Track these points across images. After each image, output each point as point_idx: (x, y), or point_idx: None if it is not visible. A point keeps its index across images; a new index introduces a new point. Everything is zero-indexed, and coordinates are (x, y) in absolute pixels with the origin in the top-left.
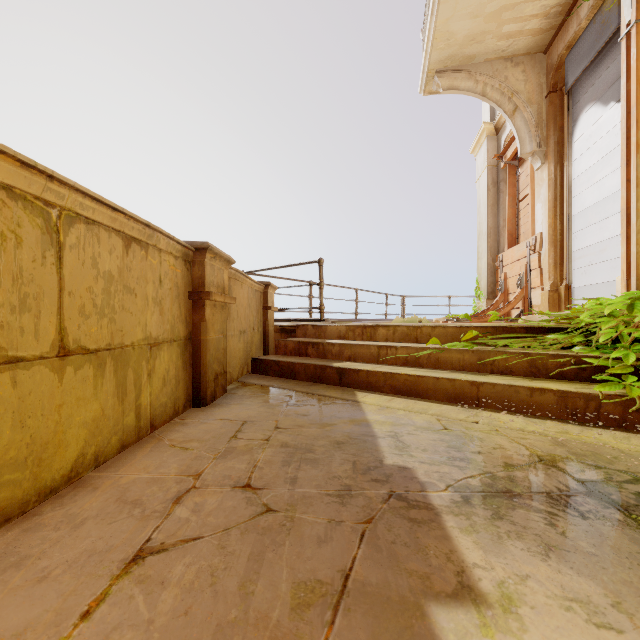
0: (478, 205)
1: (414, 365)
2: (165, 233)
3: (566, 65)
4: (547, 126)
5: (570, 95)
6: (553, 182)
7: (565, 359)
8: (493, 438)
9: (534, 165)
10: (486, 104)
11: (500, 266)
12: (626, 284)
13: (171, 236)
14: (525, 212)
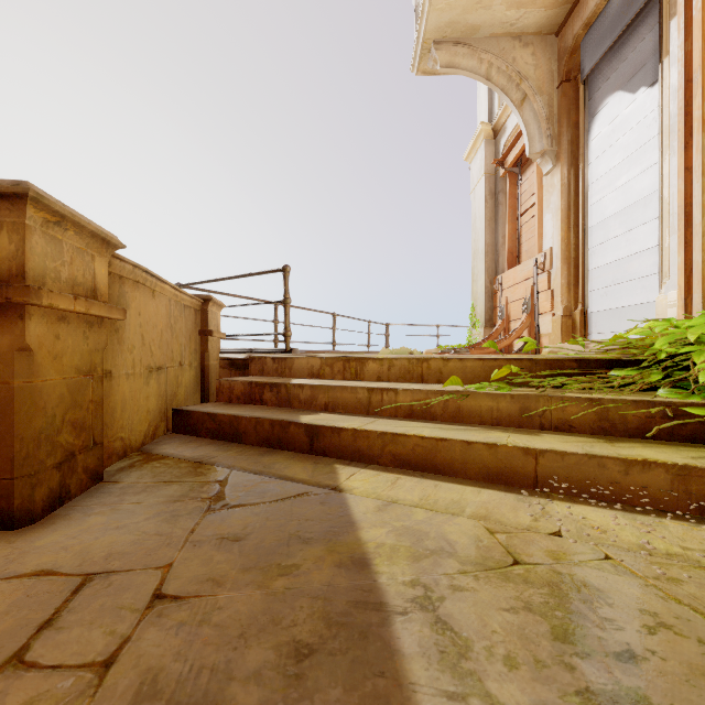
0: (473, 220)
1: (423, 417)
2: None
3: (583, 48)
4: (559, 122)
5: (586, 85)
6: (566, 188)
7: (657, 408)
8: (620, 586)
9: (543, 168)
10: (482, 104)
11: (499, 289)
12: (685, 303)
13: None
14: (528, 227)
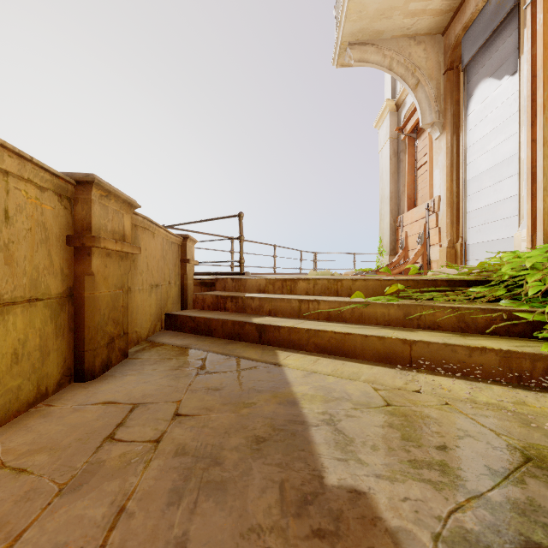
0: (381, 173)
1: (337, 320)
2: (12, 148)
3: (462, 45)
4: (445, 100)
5: (465, 72)
6: (450, 150)
7: (497, 314)
8: (449, 418)
9: (433, 135)
10: (388, 84)
11: (400, 226)
12: (531, 239)
13: (26, 155)
14: (422, 178)
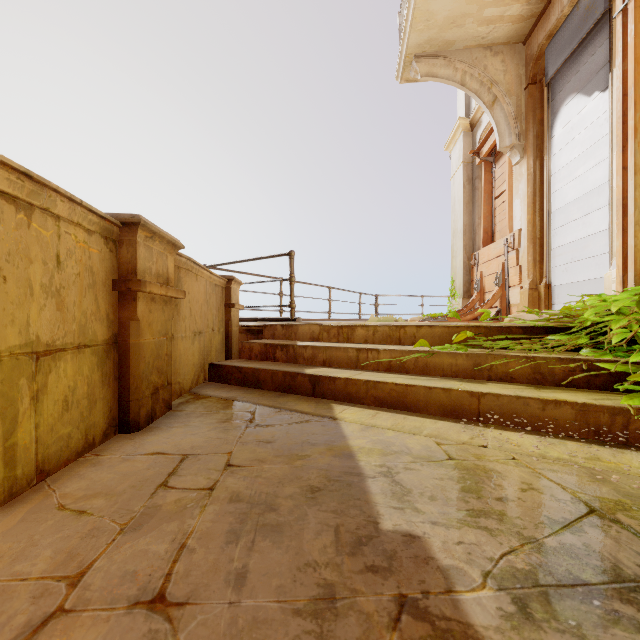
0: (453, 203)
1: (399, 371)
2: (64, 193)
3: (546, 55)
4: (526, 119)
5: (550, 87)
6: (532, 177)
7: (576, 364)
8: (514, 472)
9: (512, 160)
10: (461, 100)
11: (476, 264)
12: (622, 280)
13: (76, 199)
14: (501, 209)
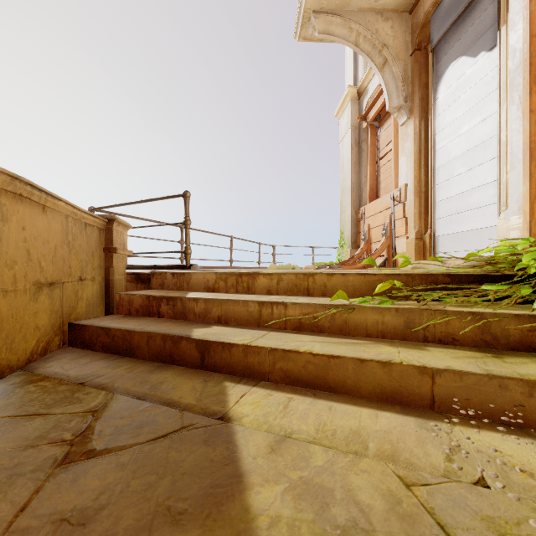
0: (342, 163)
1: (311, 330)
2: None
3: (432, 23)
4: (412, 82)
5: (434, 53)
6: (418, 136)
7: None
8: None
9: (399, 120)
10: (349, 72)
11: (363, 218)
12: (529, 226)
13: None
14: (386, 168)
